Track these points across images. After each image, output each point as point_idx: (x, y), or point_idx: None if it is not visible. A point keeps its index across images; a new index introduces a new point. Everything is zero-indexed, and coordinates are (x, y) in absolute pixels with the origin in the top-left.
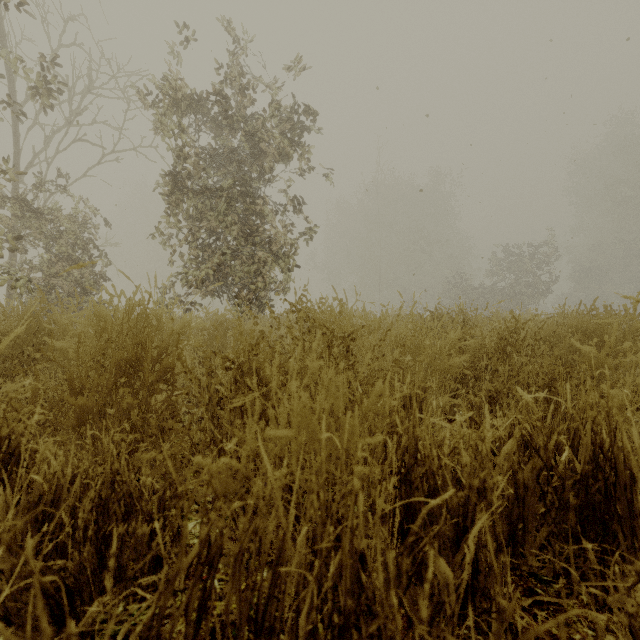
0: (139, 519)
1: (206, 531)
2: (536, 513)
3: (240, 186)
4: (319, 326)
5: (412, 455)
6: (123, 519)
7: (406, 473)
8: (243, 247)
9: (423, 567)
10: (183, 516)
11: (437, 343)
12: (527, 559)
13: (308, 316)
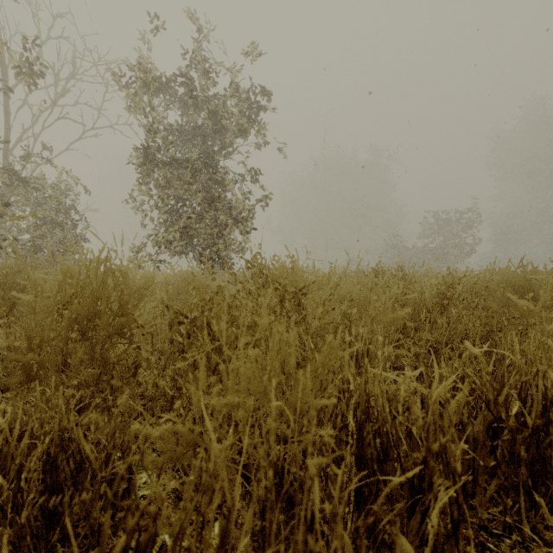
0: (88, 476)
1: (135, 520)
2: (486, 466)
3: (204, 158)
4: (272, 281)
5: (363, 409)
6: (72, 477)
7: (358, 428)
8: (207, 212)
9: (376, 524)
10: (132, 474)
11: (381, 297)
12: (477, 511)
13: (262, 272)
